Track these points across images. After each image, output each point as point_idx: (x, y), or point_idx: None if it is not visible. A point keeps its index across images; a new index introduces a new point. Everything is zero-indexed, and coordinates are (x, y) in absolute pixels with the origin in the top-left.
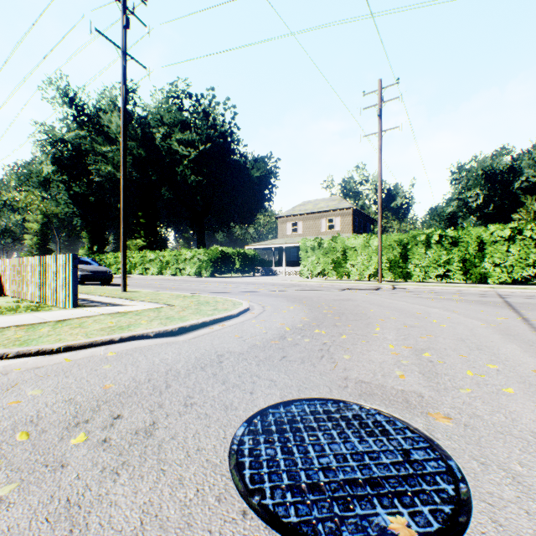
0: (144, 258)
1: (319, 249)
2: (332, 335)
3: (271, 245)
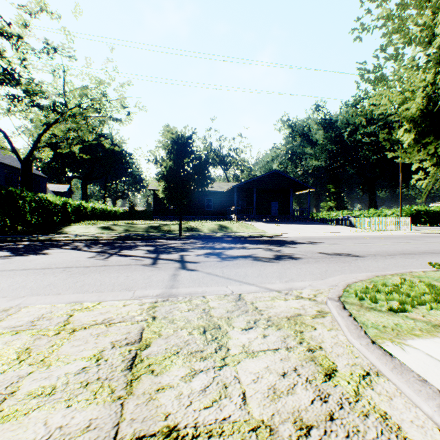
0: (350, 214)
1: None
2: None
3: None
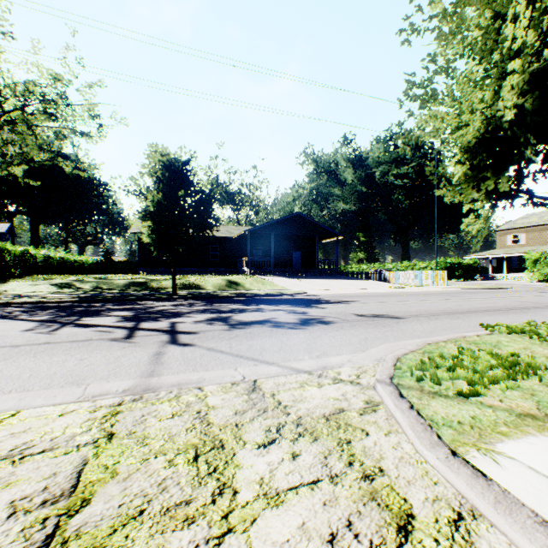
0: (382, 267)
1: (544, 261)
2: (546, 290)
3: (490, 256)
